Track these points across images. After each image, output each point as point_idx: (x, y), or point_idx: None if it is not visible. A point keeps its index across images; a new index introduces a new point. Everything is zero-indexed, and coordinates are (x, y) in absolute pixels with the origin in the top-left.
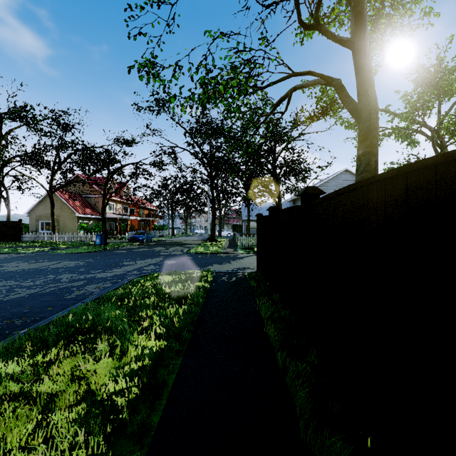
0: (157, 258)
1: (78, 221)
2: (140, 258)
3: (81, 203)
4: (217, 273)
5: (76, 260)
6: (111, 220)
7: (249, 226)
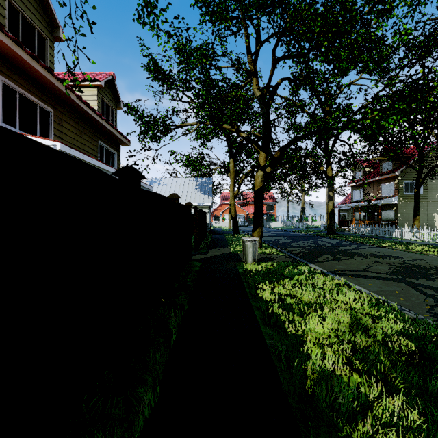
0: None
1: None
2: None
3: None
4: None
5: None
6: None
7: None
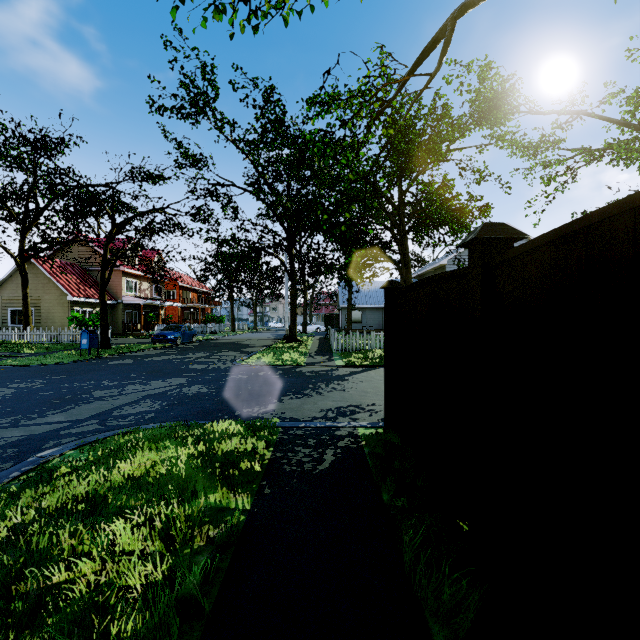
0: (176, 378)
1: (71, 309)
2: (139, 380)
3: (80, 279)
4: (287, 431)
5: (6, 384)
6: (132, 307)
7: (350, 317)
